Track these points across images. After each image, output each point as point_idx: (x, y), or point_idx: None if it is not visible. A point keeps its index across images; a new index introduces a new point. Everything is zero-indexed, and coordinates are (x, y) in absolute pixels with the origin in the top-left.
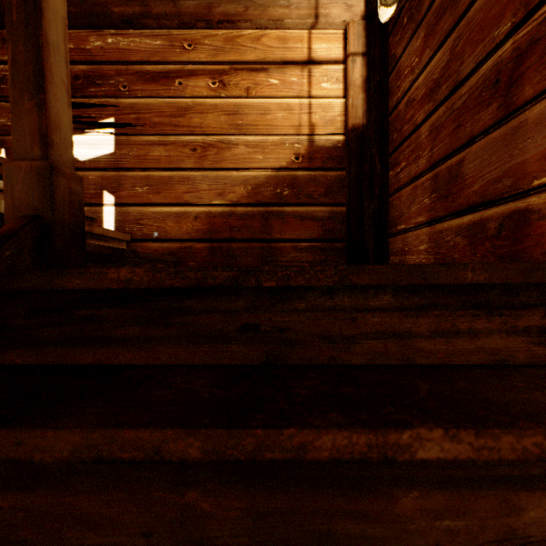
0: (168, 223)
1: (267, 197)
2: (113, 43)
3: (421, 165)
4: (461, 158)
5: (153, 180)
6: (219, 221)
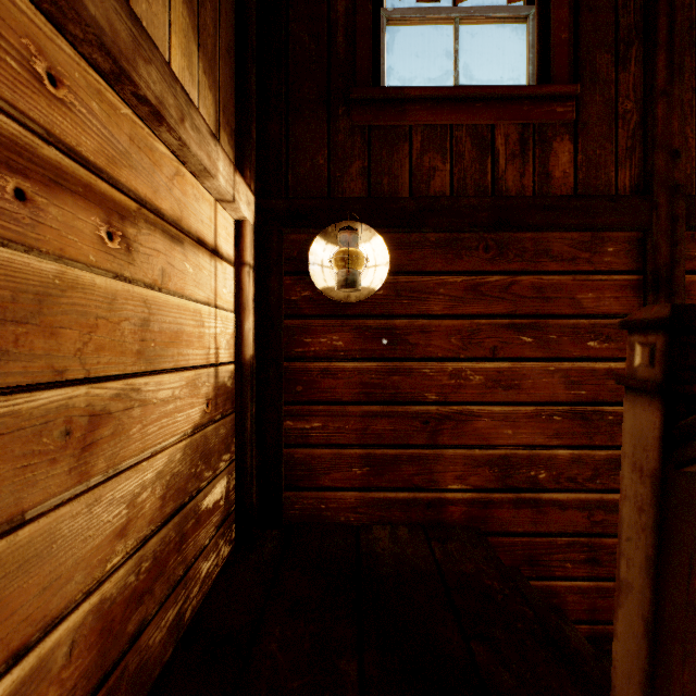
0: None
1: (183, 490)
2: None
3: (348, 438)
4: (398, 453)
5: None
6: (121, 605)
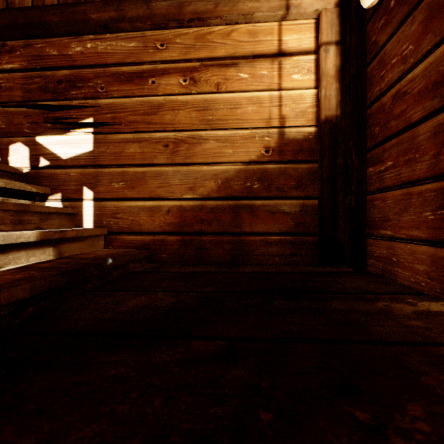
0: (142, 216)
1: (237, 191)
2: (91, 47)
3: (418, 171)
4: None
5: (128, 176)
6: (190, 214)
